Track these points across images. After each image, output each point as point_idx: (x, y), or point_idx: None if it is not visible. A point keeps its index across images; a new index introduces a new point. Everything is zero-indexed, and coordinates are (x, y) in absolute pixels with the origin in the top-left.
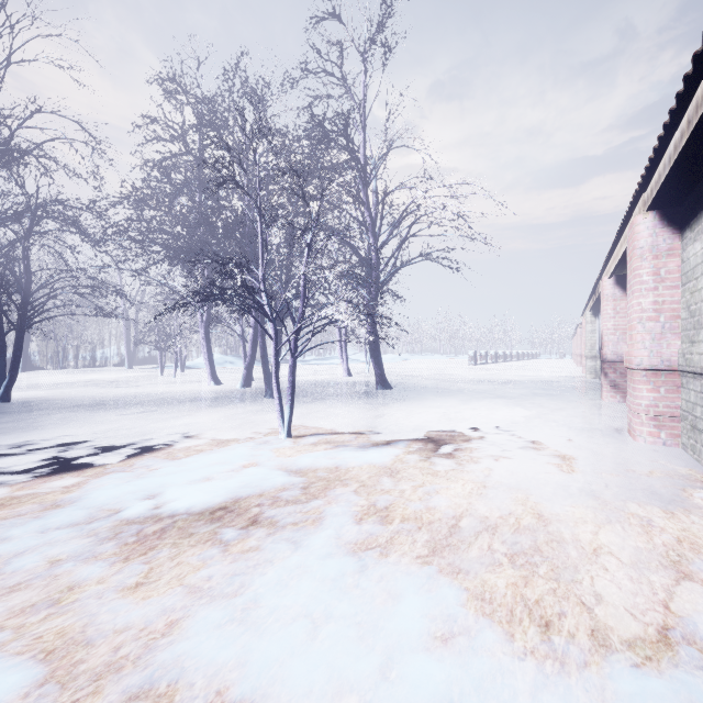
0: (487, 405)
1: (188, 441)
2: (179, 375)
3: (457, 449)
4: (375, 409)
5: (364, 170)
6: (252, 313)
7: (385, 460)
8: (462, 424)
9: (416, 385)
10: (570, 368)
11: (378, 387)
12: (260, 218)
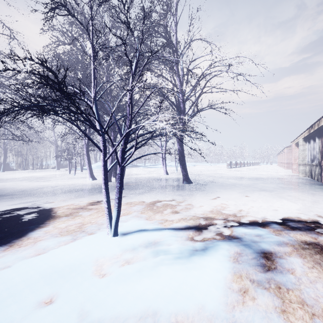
0: (259, 197)
1: (26, 240)
2: (79, 173)
3: (282, 264)
4: (185, 200)
5: (176, 51)
6: (78, 125)
7: (214, 294)
8: (257, 218)
9: (205, 180)
10: (282, 170)
11: (184, 182)
12: (92, 47)
